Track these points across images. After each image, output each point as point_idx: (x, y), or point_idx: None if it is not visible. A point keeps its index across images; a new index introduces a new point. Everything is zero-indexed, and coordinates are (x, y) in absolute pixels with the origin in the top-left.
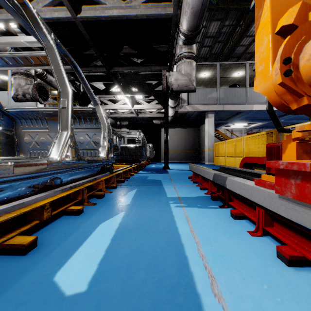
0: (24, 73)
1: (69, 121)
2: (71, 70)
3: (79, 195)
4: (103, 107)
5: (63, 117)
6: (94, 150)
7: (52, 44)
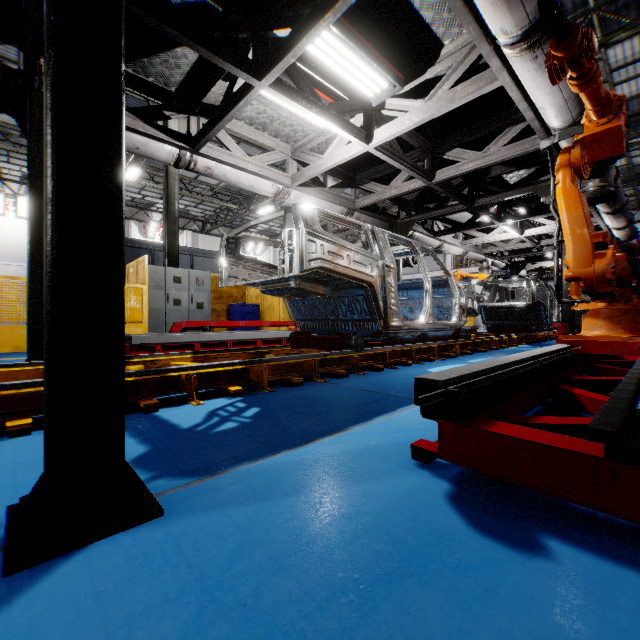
0: (487, 268)
1: (556, 311)
2: (515, 256)
3: (552, 335)
4: (529, 267)
5: (554, 309)
6: (552, 317)
7: (550, 290)
